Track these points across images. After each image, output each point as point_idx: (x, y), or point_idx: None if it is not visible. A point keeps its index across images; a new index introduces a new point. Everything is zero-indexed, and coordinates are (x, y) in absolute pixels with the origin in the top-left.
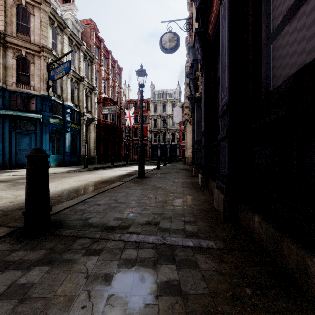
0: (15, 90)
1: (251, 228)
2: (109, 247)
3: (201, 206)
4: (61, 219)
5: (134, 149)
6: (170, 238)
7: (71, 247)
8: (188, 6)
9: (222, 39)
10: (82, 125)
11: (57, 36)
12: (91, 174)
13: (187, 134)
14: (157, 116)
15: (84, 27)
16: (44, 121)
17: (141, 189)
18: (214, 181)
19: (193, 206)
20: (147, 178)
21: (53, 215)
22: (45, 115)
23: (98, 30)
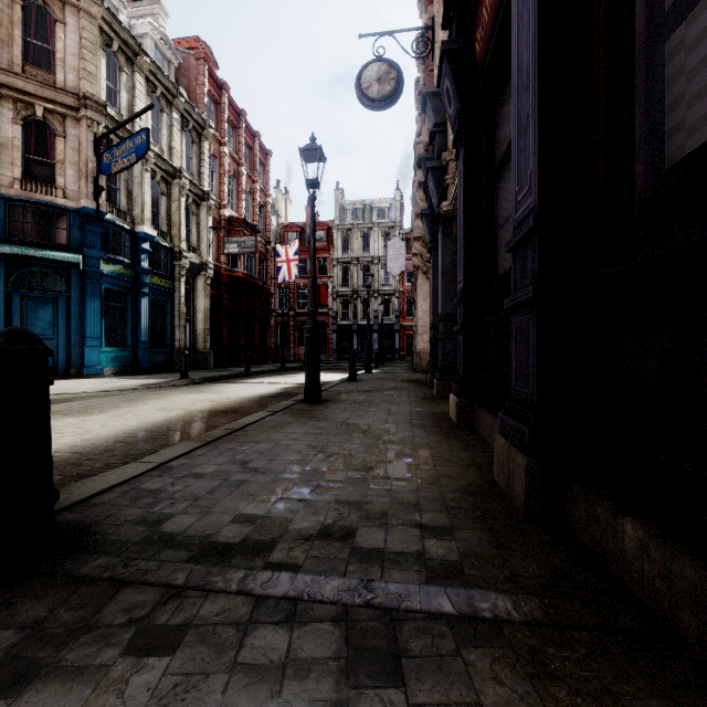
0: (19, 197)
1: (609, 553)
2: (206, 618)
3: (462, 480)
4: (92, 520)
5: (297, 335)
6: (384, 585)
7: (96, 619)
8: (421, 5)
9: (516, 49)
10: (179, 280)
11: (120, 74)
12: (196, 394)
13: (418, 301)
14: (351, 261)
15: (183, 56)
16: (87, 270)
17: (312, 431)
18: (491, 414)
19: (441, 481)
20: (326, 403)
21: (74, 509)
22: (90, 257)
23: (215, 64)
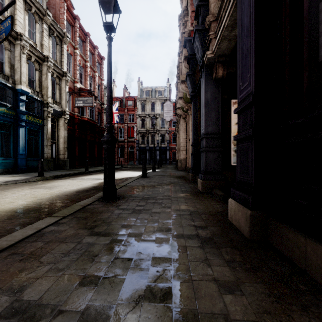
0: None
1: None
2: None
3: None
4: None
5: (119, 151)
6: None
7: None
8: None
9: None
10: (47, 119)
11: None
12: (32, 190)
13: (180, 133)
14: (145, 116)
15: None
16: None
17: (71, 271)
18: None
19: None
20: (119, 201)
21: None
22: None
23: (72, 6)
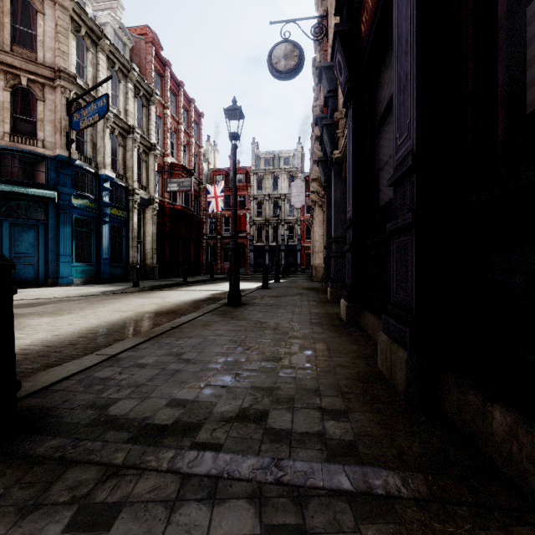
0: (8, 147)
1: (479, 434)
2: (139, 496)
3: (353, 369)
4: (51, 405)
5: (223, 253)
6: (292, 463)
7: (44, 497)
8: (317, 1)
9: (396, 23)
10: (132, 211)
11: (87, 53)
12: (144, 299)
13: (315, 227)
14: (264, 197)
15: (135, 40)
16: (61, 204)
17: (233, 329)
18: (374, 315)
19: (336, 370)
20: (244, 306)
21: (37, 395)
22: (64, 193)
23: (160, 46)
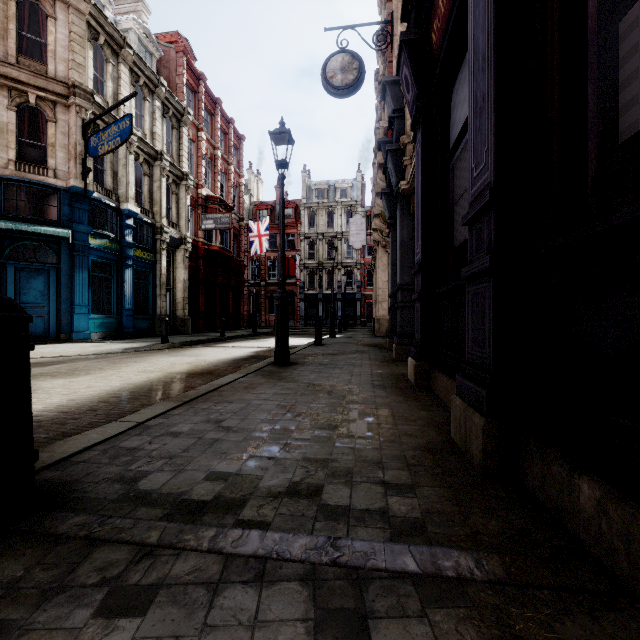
0: (14, 177)
1: (565, 511)
2: (177, 578)
3: (421, 438)
4: (72, 478)
5: (268, 303)
6: (350, 543)
7: (70, 578)
8: (381, 3)
9: (472, 35)
10: (160, 253)
11: (106, 65)
12: (175, 357)
13: (378, 272)
14: (317, 236)
15: (164, 49)
16: (76, 244)
17: (281, 392)
18: (447, 376)
19: (401, 439)
20: (294, 365)
21: (56, 467)
22: (79, 232)
23: (193, 56)
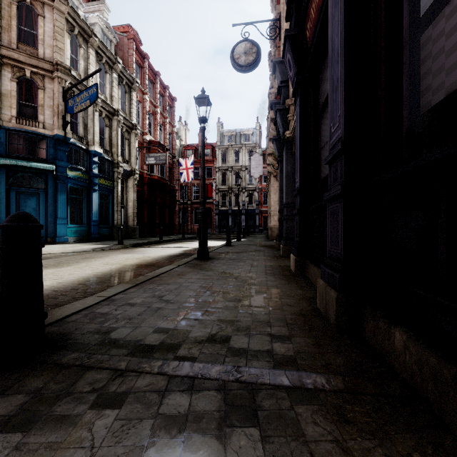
0: (15, 128)
1: (386, 350)
2: (139, 388)
3: (297, 307)
4: (67, 331)
5: (193, 216)
6: (247, 369)
7: (73, 388)
8: (272, 4)
9: (331, 37)
10: (117, 181)
11: (79, 49)
12: (128, 254)
13: (271, 194)
14: (227, 169)
15: (119, 37)
16: (58, 175)
17: (202, 277)
18: (316, 266)
19: (284, 308)
20: (211, 260)
21: (55, 325)
22: (60, 166)
23: (140, 42)
